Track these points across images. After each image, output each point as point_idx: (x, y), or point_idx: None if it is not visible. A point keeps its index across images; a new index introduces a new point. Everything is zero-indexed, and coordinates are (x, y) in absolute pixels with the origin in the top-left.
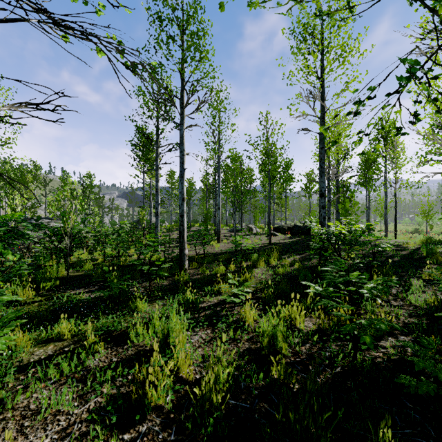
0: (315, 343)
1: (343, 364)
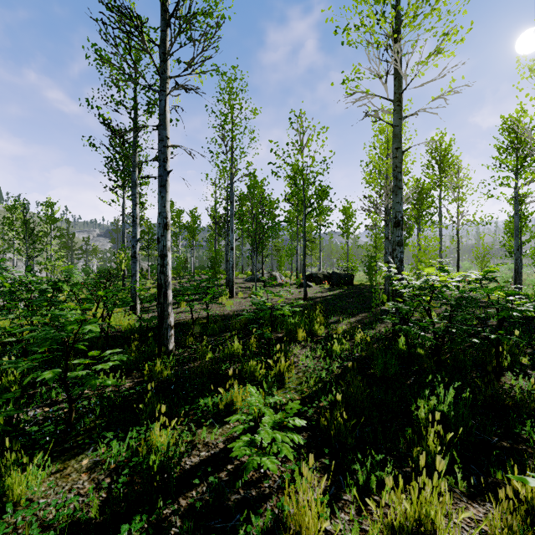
0: None
1: None
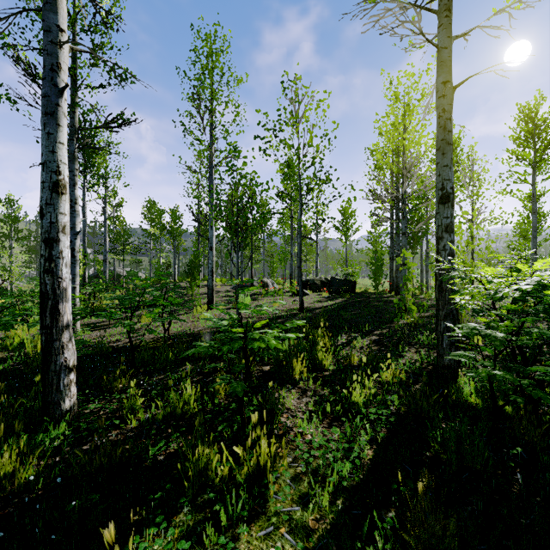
0: None
1: None
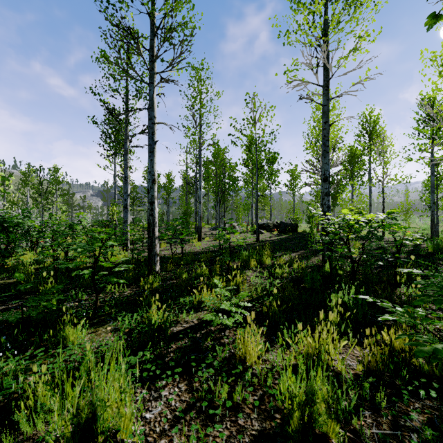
0: (387, 415)
1: None
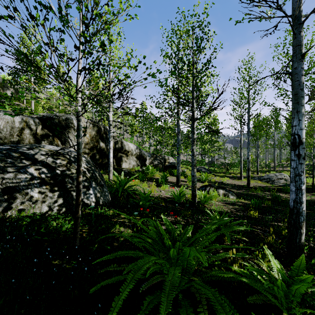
0: None
1: None
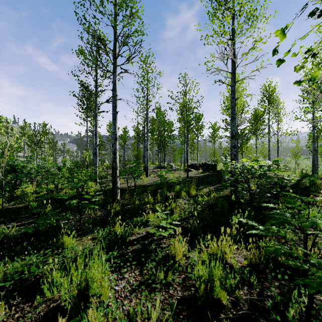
0: (255, 288)
1: (294, 317)
